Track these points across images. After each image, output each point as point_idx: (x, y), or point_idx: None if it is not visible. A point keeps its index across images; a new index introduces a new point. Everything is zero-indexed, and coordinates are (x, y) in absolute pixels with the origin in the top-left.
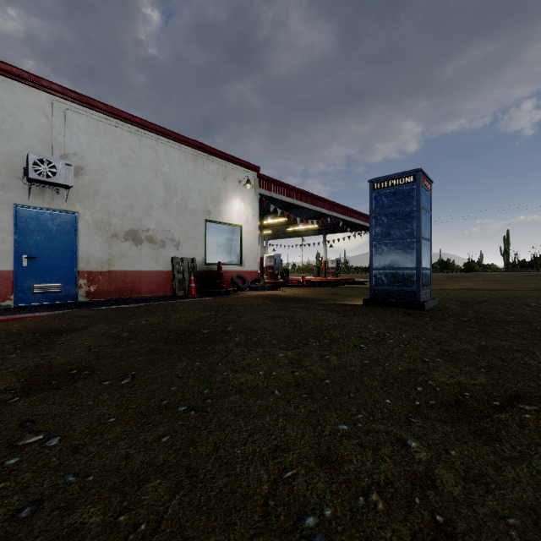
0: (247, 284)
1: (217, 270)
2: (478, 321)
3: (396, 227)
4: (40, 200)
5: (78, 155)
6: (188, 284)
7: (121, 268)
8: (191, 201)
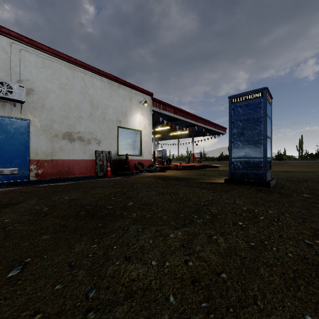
0: (144, 168)
1: (125, 159)
2: (316, 197)
3: (248, 129)
4: (2, 111)
5: (29, 81)
6: (106, 168)
7: (60, 157)
8: (108, 114)
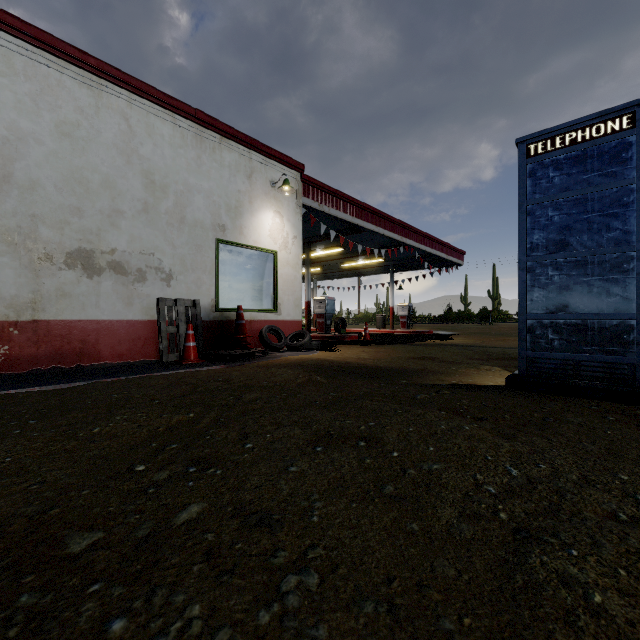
0: (284, 341)
1: (236, 319)
2: None
3: (584, 230)
4: None
5: None
6: (184, 342)
7: (58, 315)
8: (192, 208)
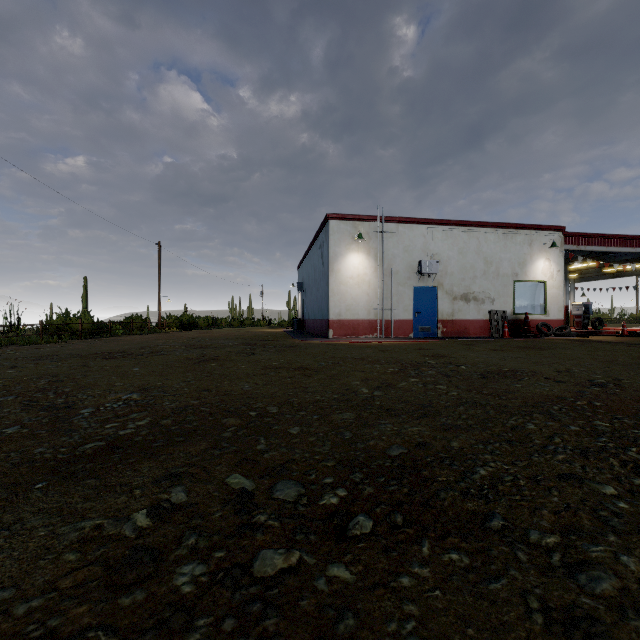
0: (552, 331)
1: (524, 319)
2: None
3: None
4: (422, 282)
5: (437, 254)
6: (502, 329)
7: (458, 318)
8: (502, 268)
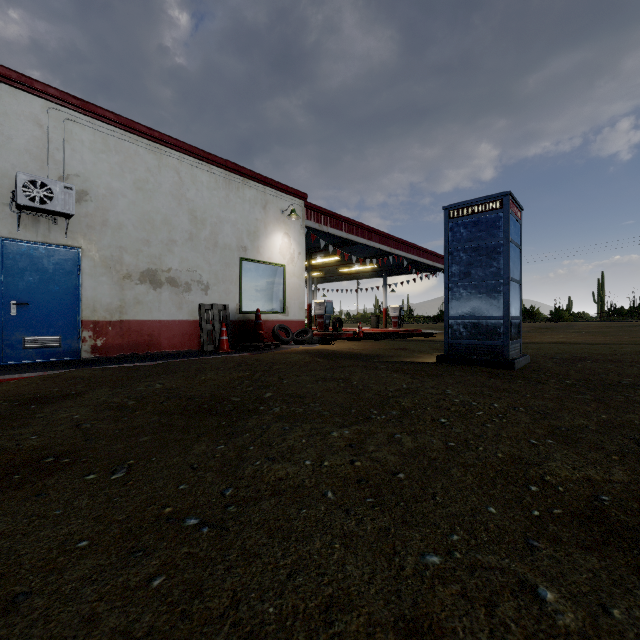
0: (291, 336)
1: (255, 319)
2: (587, 385)
3: (478, 266)
4: (33, 232)
5: (81, 177)
6: (219, 337)
7: (135, 317)
8: (223, 235)
